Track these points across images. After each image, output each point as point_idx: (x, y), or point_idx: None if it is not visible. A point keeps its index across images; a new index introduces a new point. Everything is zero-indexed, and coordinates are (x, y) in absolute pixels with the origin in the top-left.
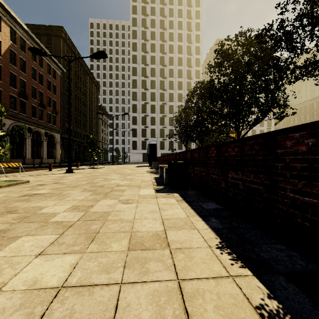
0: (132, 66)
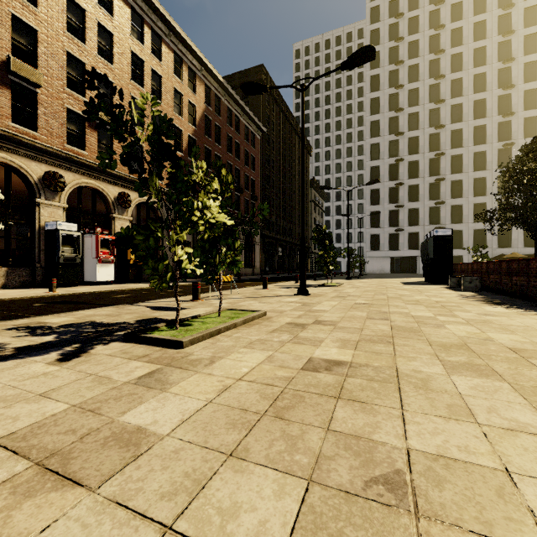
0: (370, 97)
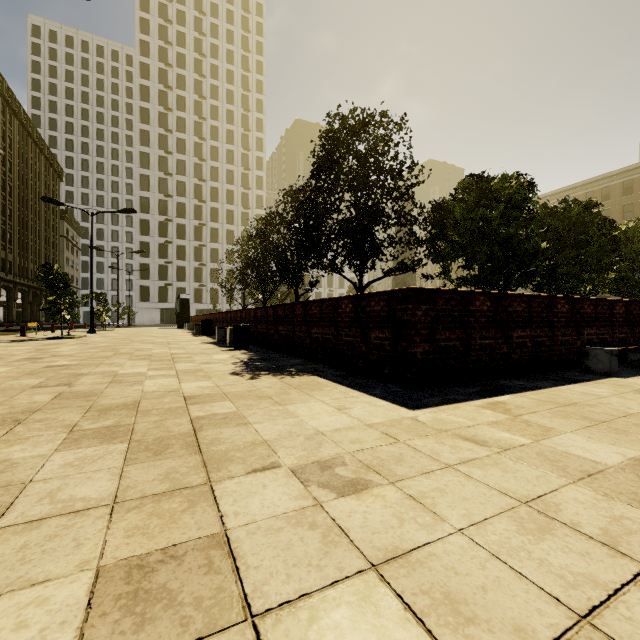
0: (140, 150)
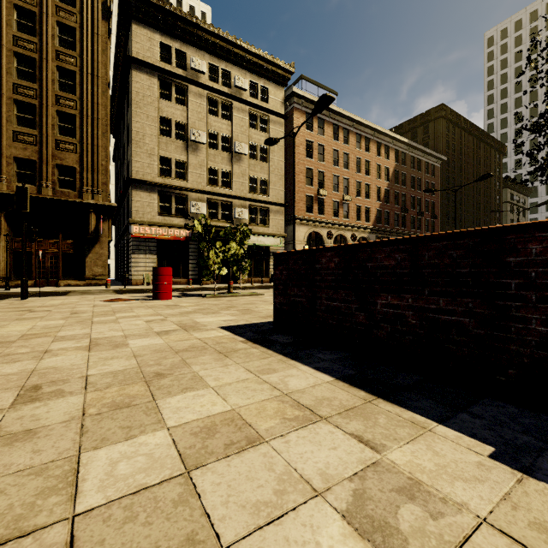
0: None
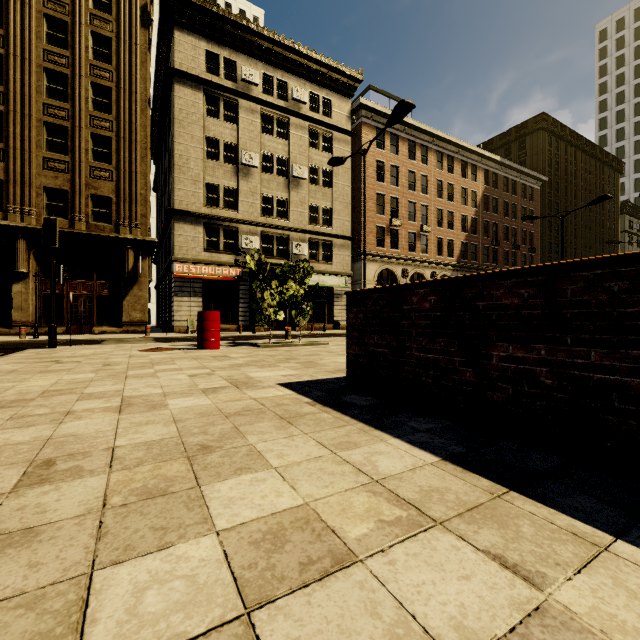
0: None
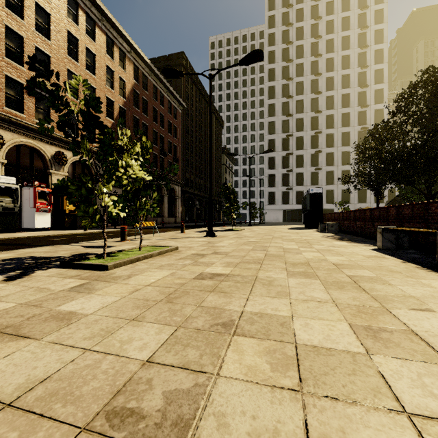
0: (268, 86)
